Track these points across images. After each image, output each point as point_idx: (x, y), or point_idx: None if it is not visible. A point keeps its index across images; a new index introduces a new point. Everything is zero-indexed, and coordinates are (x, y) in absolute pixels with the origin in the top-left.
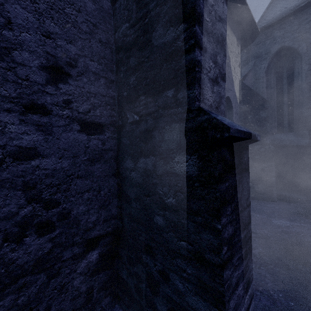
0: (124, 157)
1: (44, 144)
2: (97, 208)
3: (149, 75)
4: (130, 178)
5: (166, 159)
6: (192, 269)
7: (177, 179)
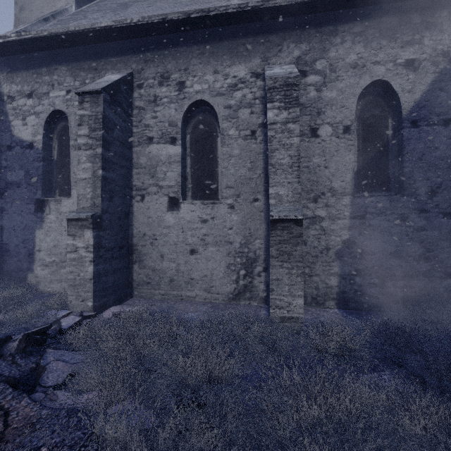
0: None
1: (427, 225)
2: None
3: None
4: None
5: None
6: None
7: None
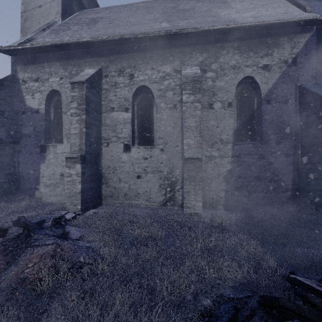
0: (300, 164)
1: (275, 161)
2: (290, 180)
3: (309, 140)
4: (303, 171)
5: (315, 165)
6: (321, 193)
7: (318, 170)
